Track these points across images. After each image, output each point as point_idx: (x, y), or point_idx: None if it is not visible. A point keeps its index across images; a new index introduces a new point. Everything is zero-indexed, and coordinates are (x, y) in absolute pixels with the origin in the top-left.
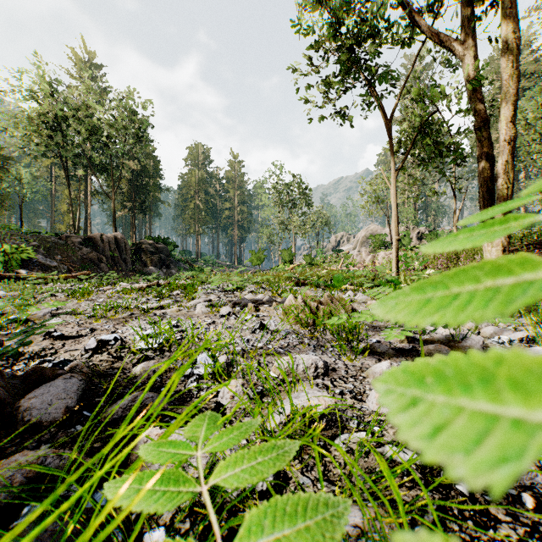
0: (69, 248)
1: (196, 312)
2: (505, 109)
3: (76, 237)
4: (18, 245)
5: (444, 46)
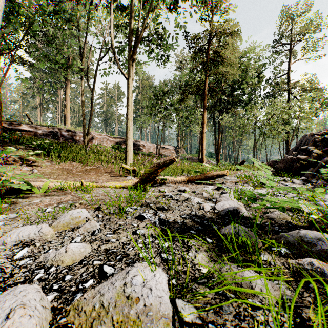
0: None
1: None
2: None
3: None
4: None
5: None
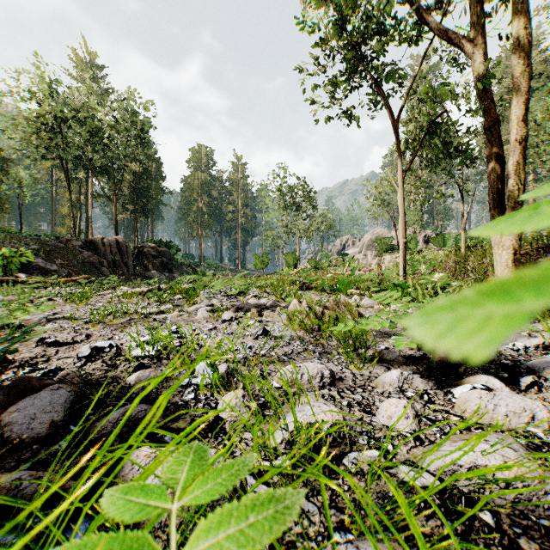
0: (69, 252)
1: (198, 317)
2: (516, 108)
3: (77, 240)
4: (17, 248)
5: (452, 43)
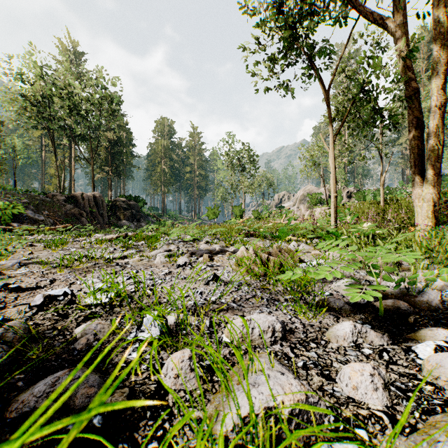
0: (54, 205)
1: (156, 261)
2: (436, 78)
3: (61, 195)
4: (11, 202)
5: (378, 24)
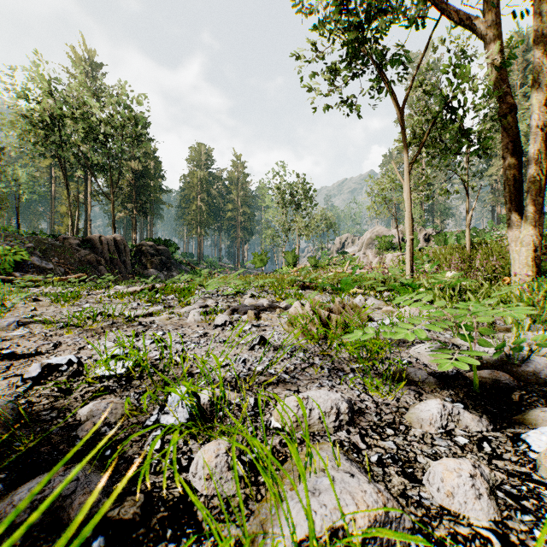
0: (66, 250)
1: (188, 320)
2: (537, 91)
3: (74, 239)
4: (12, 246)
5: (464, 26)
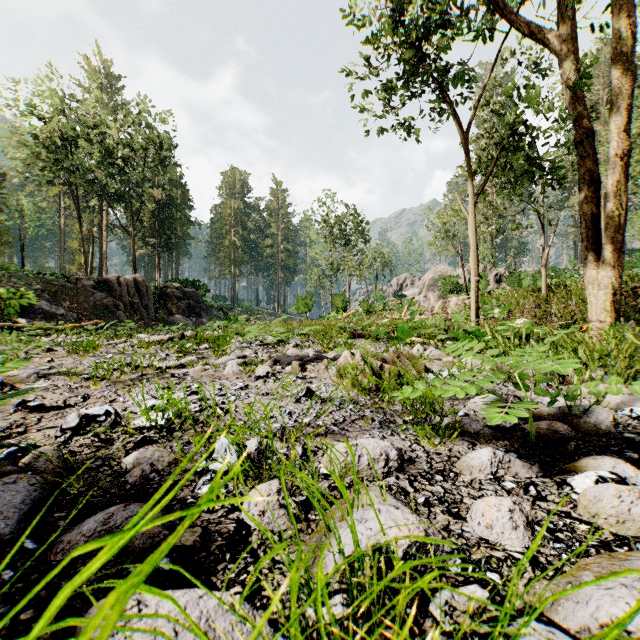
0: (79, 293)
1: (226, 372)
2: (616, 116)
3: (88, 279)
4: (17, 288)
5: (536, 39)
